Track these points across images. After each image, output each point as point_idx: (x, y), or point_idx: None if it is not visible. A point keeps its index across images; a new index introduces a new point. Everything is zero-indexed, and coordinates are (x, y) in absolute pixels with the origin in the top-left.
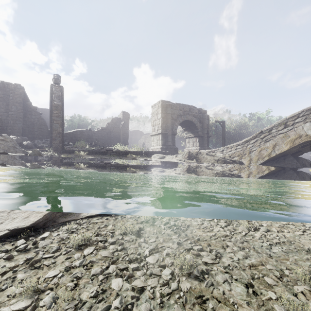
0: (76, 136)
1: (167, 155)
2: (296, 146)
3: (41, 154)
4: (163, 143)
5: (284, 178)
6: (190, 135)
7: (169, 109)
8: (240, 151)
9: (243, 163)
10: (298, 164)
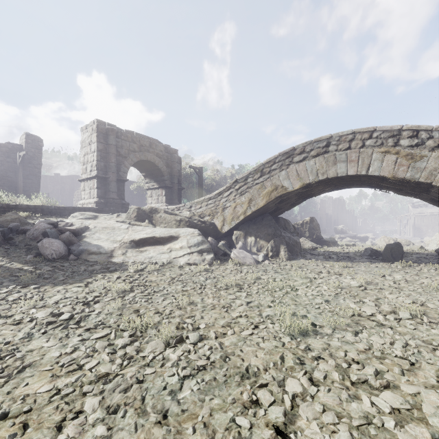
0: None
1: (103, 214)
2: (272, 201)
3: None
4: (101, 193)
5: (261, 243)
6: (153, 185)
7: (113, 138)
8: (212, 207)
9: (215, 224)
10: (276, 225)
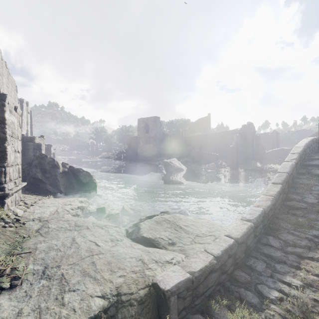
0: (273, 154)
1: None
2: None
3: (218, 170)
4: None
5: None
6: None
7: None
8: None
9: None
10: None
